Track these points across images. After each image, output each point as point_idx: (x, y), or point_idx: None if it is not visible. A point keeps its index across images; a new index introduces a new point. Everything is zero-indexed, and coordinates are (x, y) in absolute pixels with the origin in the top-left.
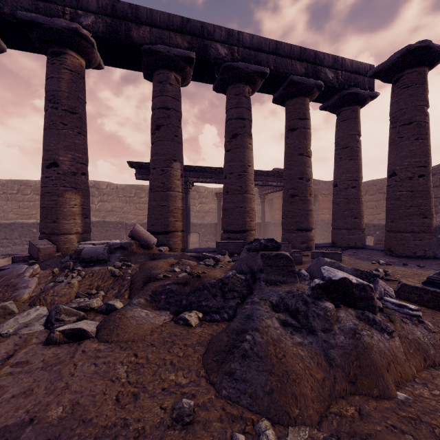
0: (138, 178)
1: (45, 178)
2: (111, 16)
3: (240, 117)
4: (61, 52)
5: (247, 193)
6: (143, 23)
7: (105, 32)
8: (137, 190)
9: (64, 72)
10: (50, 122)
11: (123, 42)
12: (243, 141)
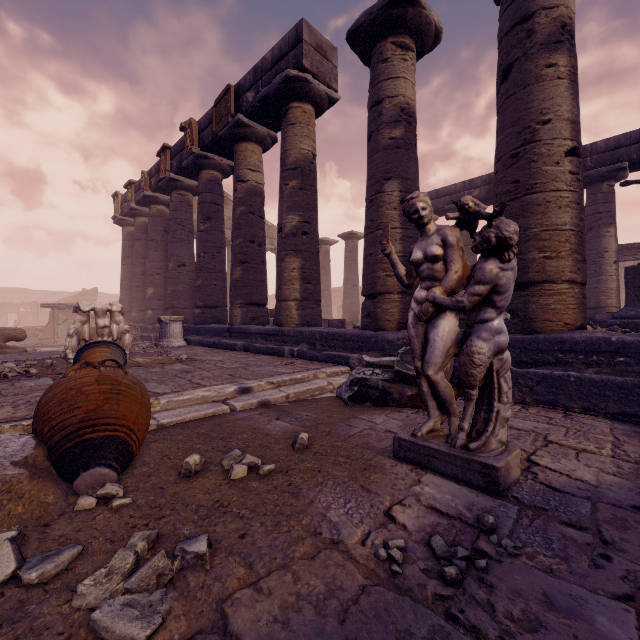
0: None
1: None
2: (488, 184)
3: (595, 213)
4: None
5: (602, 275)
6: None
7: (485, 195)
8: None
9: None
10: None
11: None
12: (597, 232)
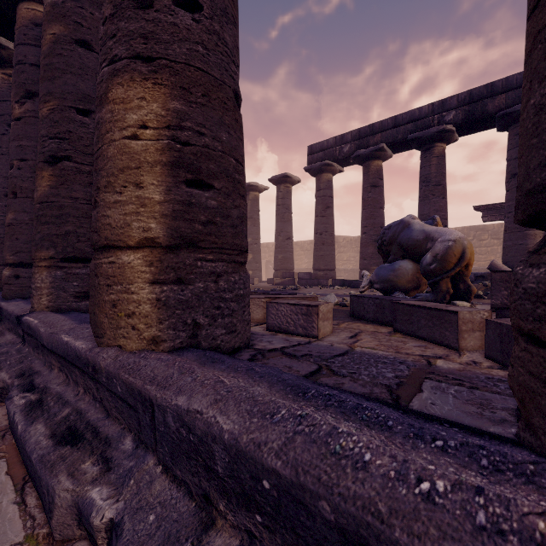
0: (485, 220)
1: None
2: (468, 104)
3: None
4: (431, 147)
5: None
6: (498, 94)
7: (463, 118)
8: (477, 232)
9: (433, 160)
10: (424, 196)
11: (479, 119)
12: None
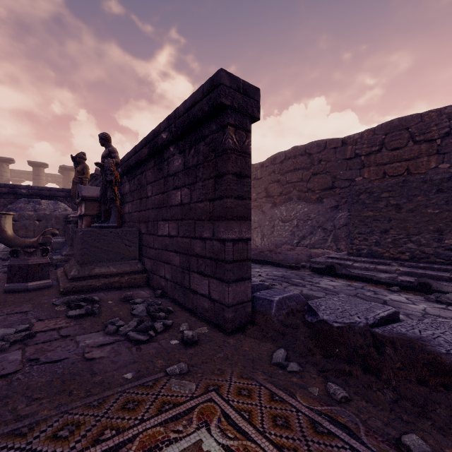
0: None
1: None
2: None
3: None
4: None
5: None
6: None
7: None
8: None
9: None
10: None
11: None
12: None
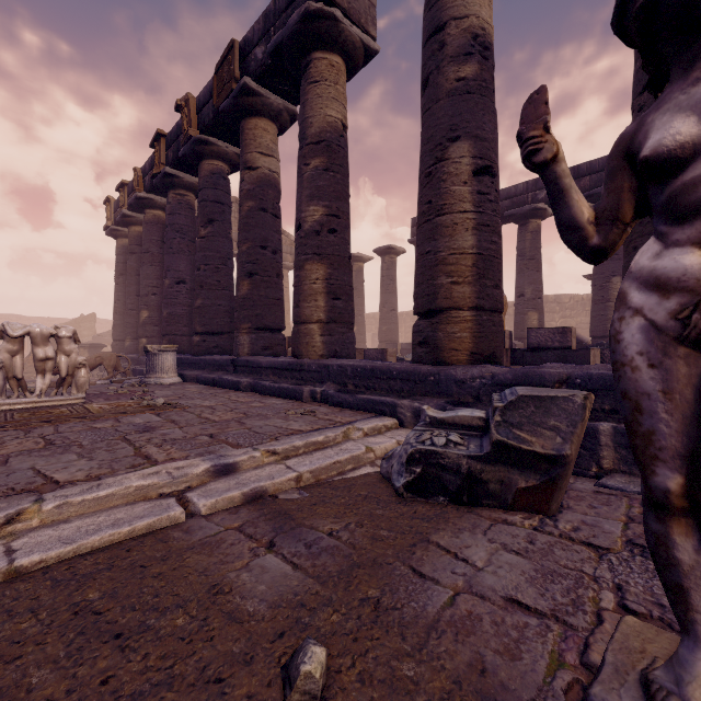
0: None
1: (516, 304)
2: None
3: None
4: (526, 223)
5: None
6: (583, 176)
7: None
8: None
9: (527, 235)
10: (519, 269)
11: None
12: None
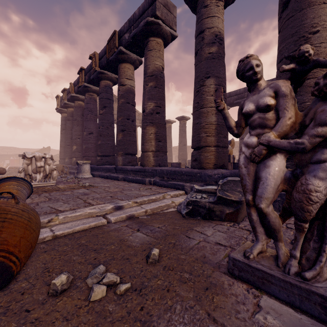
0: None
1: (240, 143)
2: None
3: None
4: None
5: None
6: None
7: None
8: None
9: None
10: None
11: None
12: None
